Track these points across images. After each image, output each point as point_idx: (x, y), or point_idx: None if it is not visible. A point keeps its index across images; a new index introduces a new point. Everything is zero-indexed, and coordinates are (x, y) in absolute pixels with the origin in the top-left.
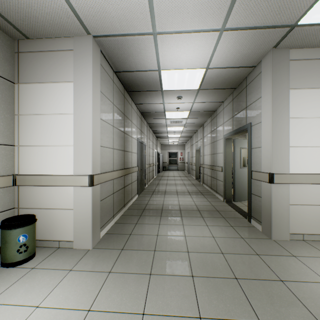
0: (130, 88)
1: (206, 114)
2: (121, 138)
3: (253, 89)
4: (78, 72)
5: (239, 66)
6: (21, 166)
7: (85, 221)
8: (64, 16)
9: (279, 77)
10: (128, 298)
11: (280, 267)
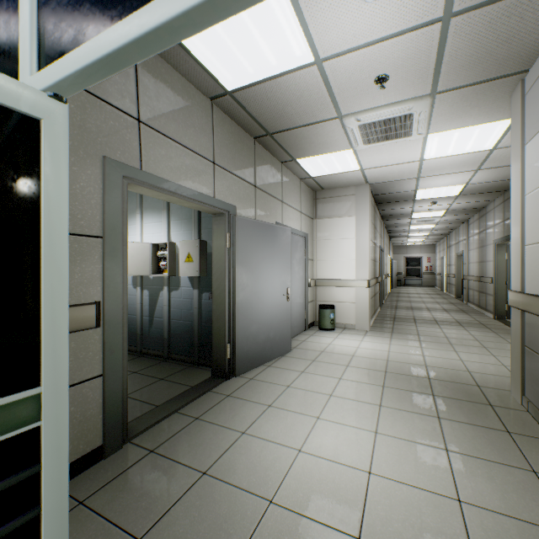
0: (380, 201)
1: (470, 211)
2: (373, 249)
3: None
4: (358, 209)
5: (503, 180)
6: (317, 274)
7: (363, 311)
8: (357, 180)
9: None
10: (409, 344)
11: None
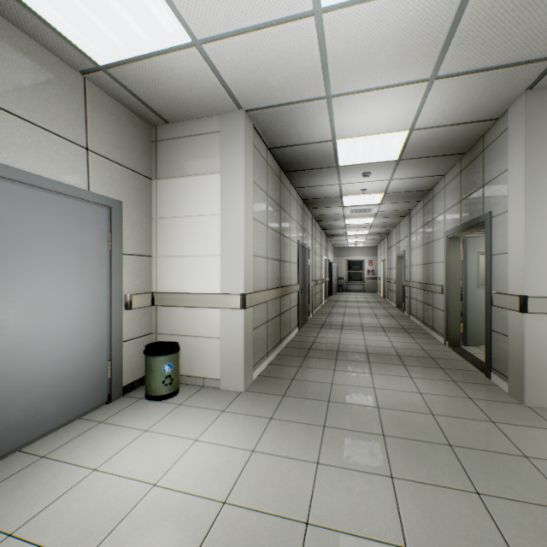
0: (289, 167)
1: (413, 195)
2: (276, 242)
3: (495, 156)
4: (226, 160)
5: (468, 121)
6: (159, 282)
7: (235, 355)
8: (214, 94)
9: (539, 137)
10: (297, 446)
11: (528, 441)
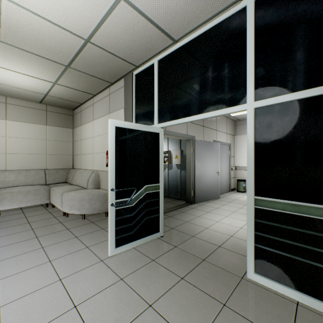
0: None
1: None
2: None
3: None
4: None
5: None
6: (236, 163)
7: None
8: None
9: None
10: None
11: None
